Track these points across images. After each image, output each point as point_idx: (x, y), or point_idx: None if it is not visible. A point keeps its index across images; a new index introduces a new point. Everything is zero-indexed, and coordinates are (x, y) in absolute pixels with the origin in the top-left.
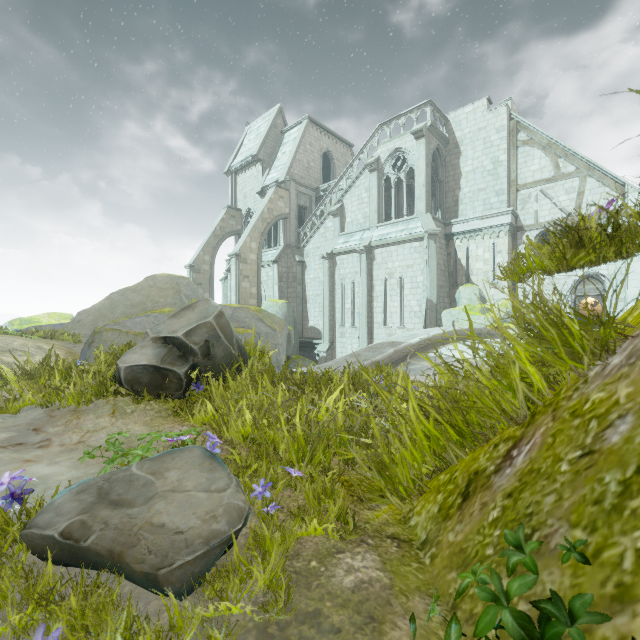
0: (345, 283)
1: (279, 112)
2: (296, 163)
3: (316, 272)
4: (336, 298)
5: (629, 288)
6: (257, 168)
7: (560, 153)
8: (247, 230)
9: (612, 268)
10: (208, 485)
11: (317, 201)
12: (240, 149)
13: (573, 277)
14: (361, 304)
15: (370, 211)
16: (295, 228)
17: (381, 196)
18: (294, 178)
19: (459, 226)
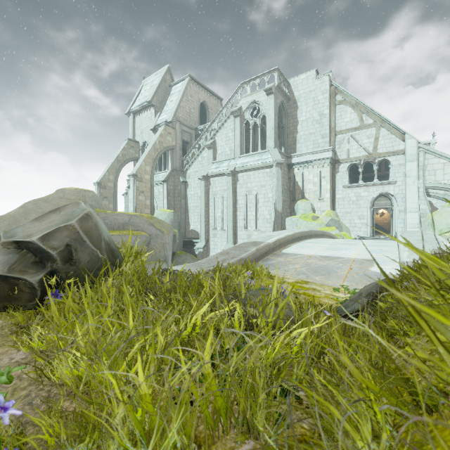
0: (216, 198)
1: (168, 71)
2: (180, 109)
3: (195, 189)
4: (210, 209)
5: (407, 203)
6: (151, 111)
7: (363, 110)
8: (143, 157)
9: (396, 189)
10: None
11: (196, 138)
12: (138, 96)
13: (372, 195)
14: (228, 213)
15: (235, 146)
16: (180, 157)
17: (242, 135)
18: (179, 120)
19: (297, 158)
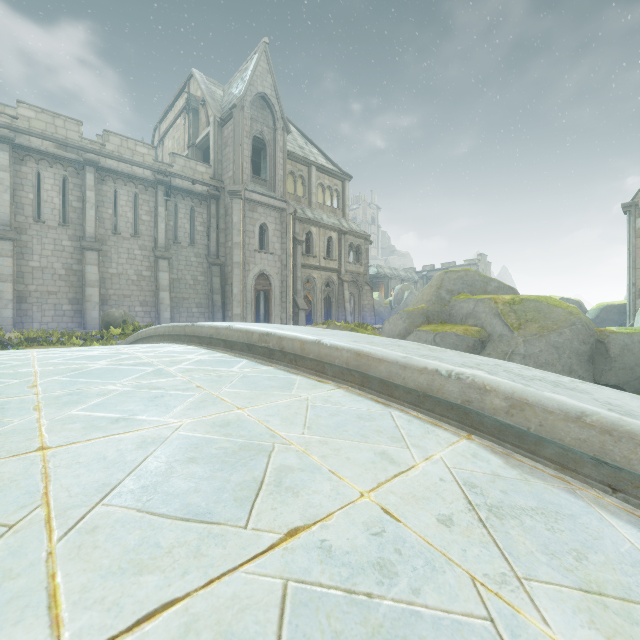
0: None
1: None
2: None
3: None
4: None
5: None
6: None
7: None
8: None
9: None
10: None
11: None
12: None
13: None
14: None
15: None
16: None
17: None
18: None
19: None
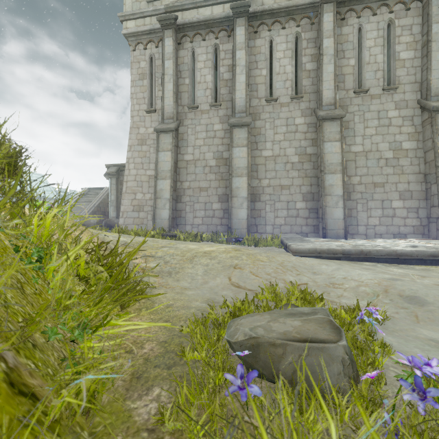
0: None
1: None
2: None
3: None
4: None
5: None
6: None
7: None
8: None
9: None
10: (265, 328)
11: None
12: None
13: None
14: None
15: None
16: None
17: None
18: None
19: None
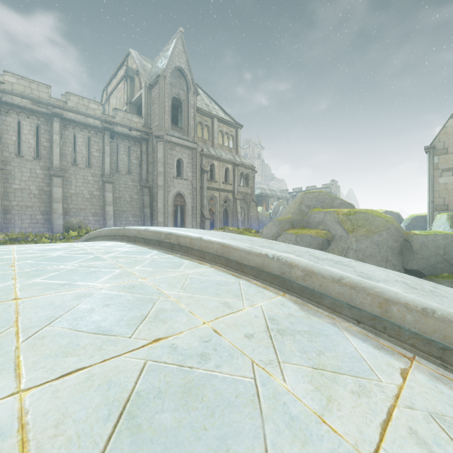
0: None
1: None
2: None
3: None
4: None
5: None
6: None
7: None
8: None
9: None
10: None
11: None
12: None
13: None
14: None
15: None
16: None
17: None
18: None
19: None
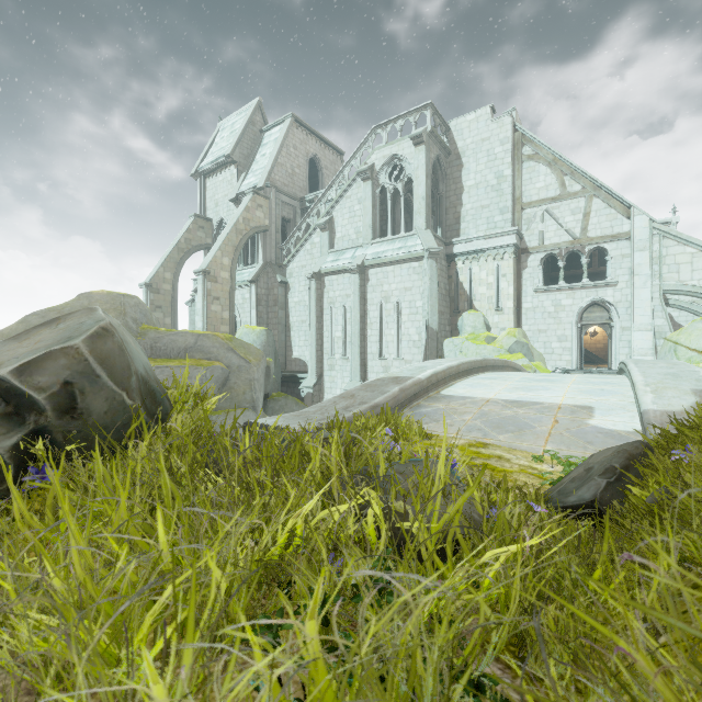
0: (335, 308)
1: (258, 107)
2: (278, 167)
3: (301, 295)
4: (324, 325)
5: (635, 316)
6: (231, 171)
7: (566, 170)
8: (218, 243)
9: (618, 295)
10: None
11: (303, 213)
12: (211, 148)
13: (579, 304)
14: (353, 332)
15: (363, 225)
16: (277, 243)
17: (376, 209)
18: (275, 185)
19: (461, 246)
